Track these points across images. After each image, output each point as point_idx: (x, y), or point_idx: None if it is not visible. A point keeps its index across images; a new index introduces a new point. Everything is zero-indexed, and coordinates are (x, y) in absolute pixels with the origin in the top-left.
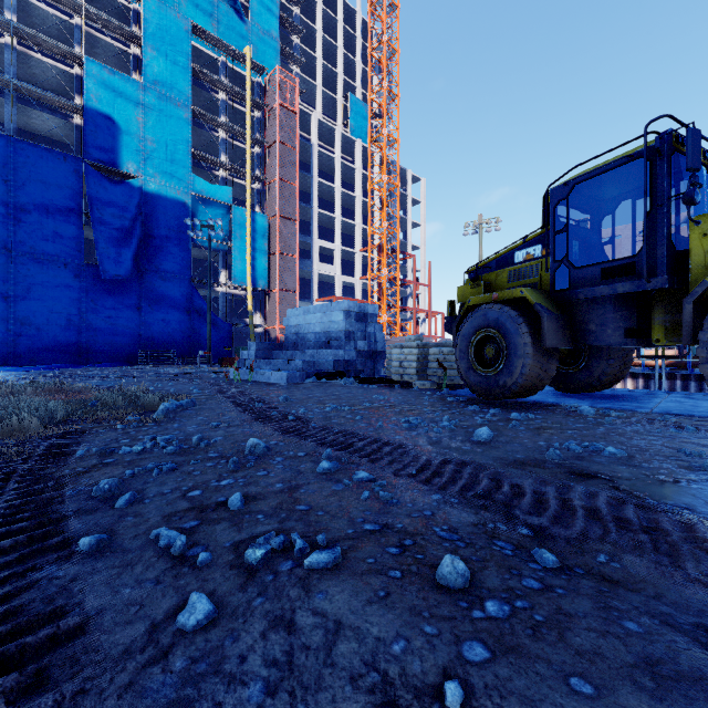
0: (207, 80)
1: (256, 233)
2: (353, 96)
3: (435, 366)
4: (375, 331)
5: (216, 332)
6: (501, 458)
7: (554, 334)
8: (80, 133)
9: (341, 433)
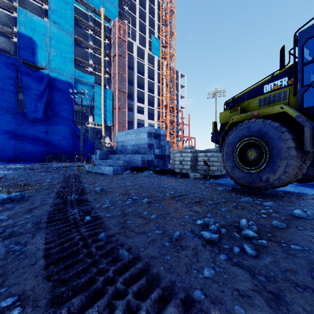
0: (82, 23)
1: (106, 98)
2: (153, 36)
3: (202, 164)
4: (164, 144)
5: (86, 146)
6: None
7: (313, 140)
8: (16, 46)
9: (127, 263)
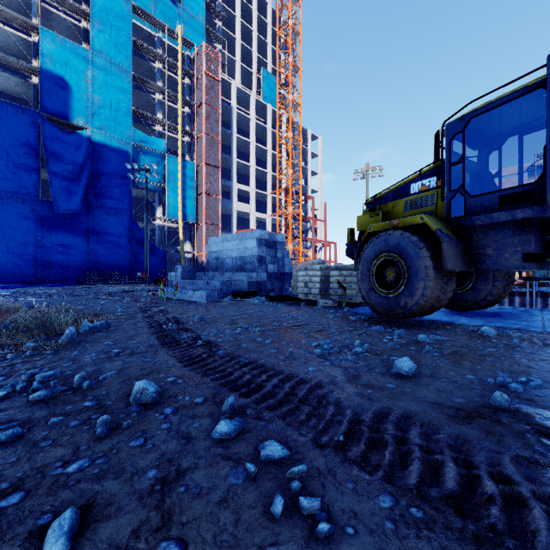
0: (145, 51)
1: (186, 177)
2: (265, 70)
3: (336, 287)
4: (283, 256)
5: (153, 257)
6: (439, 404)
7: (454, 258)
8: (37, 91)
9: (249, 364)
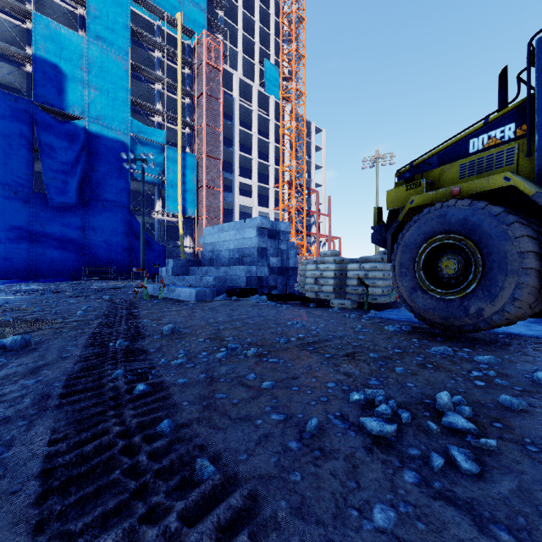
0: (144, 39)
1: (186, 170)
2: (267, 61)
3: (354, 283)
4: (287, 248)
5: (151, 252)
6: None
7: None
8: (31, 79)
9: (211, 491)
